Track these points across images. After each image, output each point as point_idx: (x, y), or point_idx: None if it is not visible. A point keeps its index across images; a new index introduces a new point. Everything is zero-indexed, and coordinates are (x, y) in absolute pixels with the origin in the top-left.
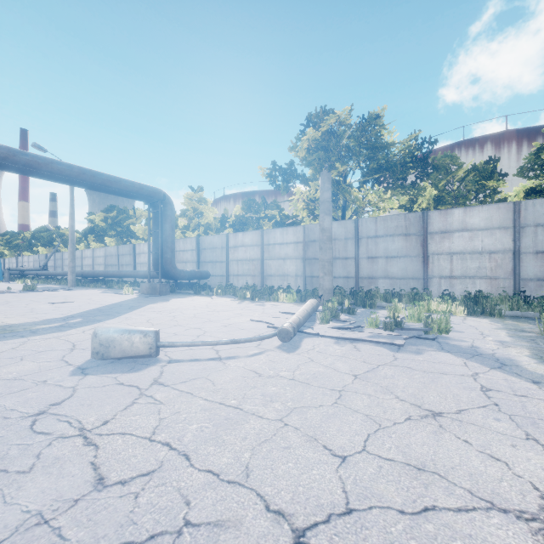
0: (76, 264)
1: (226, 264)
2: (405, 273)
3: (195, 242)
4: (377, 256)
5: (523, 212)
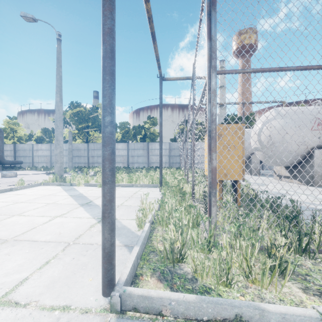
0: None
1: (32, 158)
2: None
3: (13, 146)
4: (94, 156)
5: (129, 146)
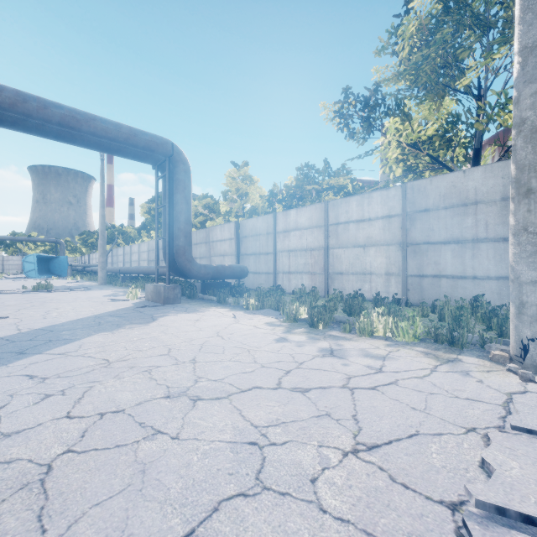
0: (127, 260)
1: (273, 257)
2: None
3: (234, 228)
4: None
5: None
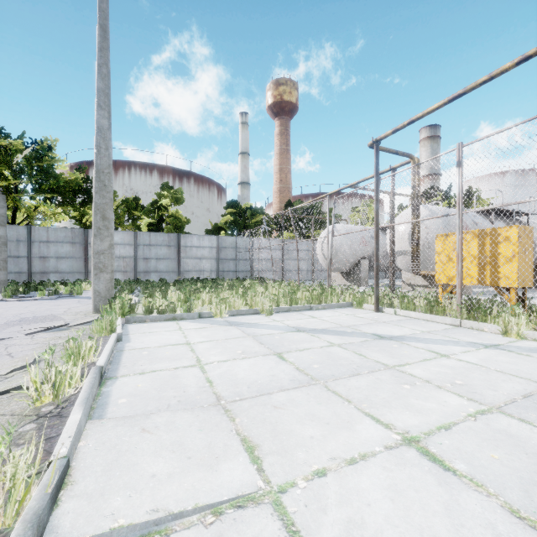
0: None
1: None
2: (72, 269)
3: None
4: (49, 256)
5: (139, 238)
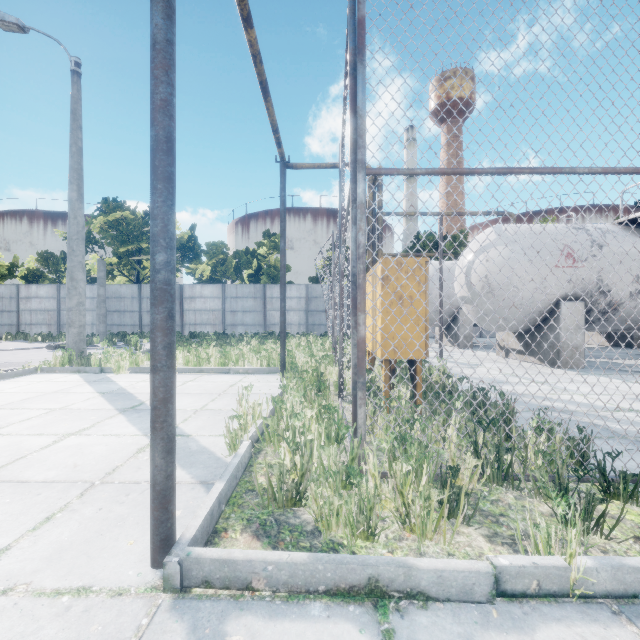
0: None
1: (16, 314)
2: None
3: None
4: None
5: (226, 290)
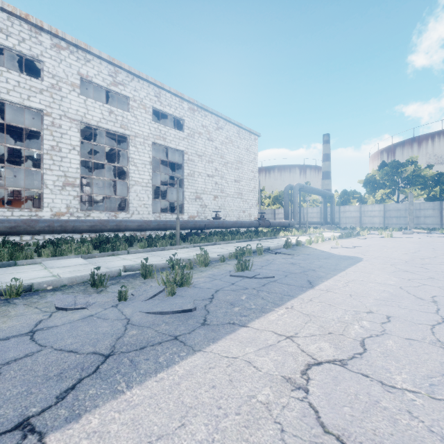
0: None
1: (339, 219)
2: (432, 222)
3: (320, 209)
4: (420, 216)
5: None
